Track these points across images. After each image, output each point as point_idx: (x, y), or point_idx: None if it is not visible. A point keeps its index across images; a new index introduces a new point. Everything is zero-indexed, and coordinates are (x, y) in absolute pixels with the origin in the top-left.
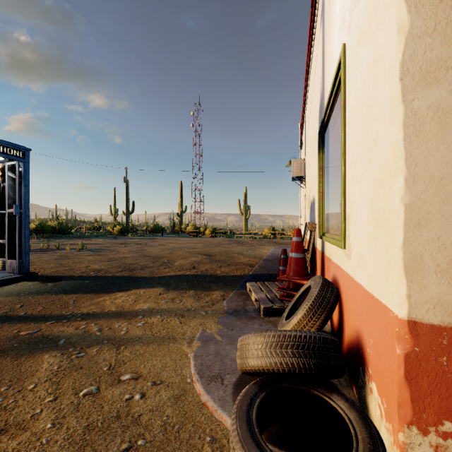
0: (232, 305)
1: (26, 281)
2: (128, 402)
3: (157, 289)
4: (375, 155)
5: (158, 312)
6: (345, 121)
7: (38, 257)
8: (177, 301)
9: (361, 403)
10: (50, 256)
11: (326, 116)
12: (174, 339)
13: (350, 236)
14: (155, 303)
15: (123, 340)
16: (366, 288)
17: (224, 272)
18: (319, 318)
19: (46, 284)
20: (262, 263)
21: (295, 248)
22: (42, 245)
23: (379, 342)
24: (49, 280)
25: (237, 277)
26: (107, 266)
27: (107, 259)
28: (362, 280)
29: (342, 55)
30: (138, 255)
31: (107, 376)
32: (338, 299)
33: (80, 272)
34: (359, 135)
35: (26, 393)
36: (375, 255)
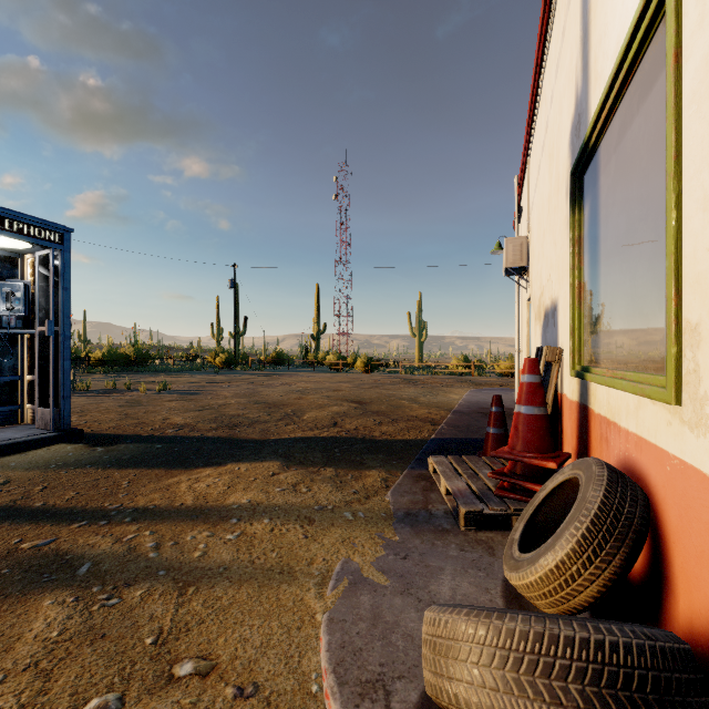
0: (403, 501)
1: (65, 443)
2: None
3: (269, 464)
4: None
5: (266, 511)
6: (678, 104)
7: (96, 402)
8: (303, 489)
9: None
10: (114, 400)
11: (596, 131)
12: (290, 574)
13: (704, 377)
14: (263, 492)
15: (196, 571)
16: None
17: (387, 434)
18: (610, 563)
19: (95, 449)
20: (452, 419)
21: (527, 397)
22: (106, 383)
23: None
24: (100, 441)
25: (410, 444)
26: (196, 419)
27: (198, 407)
28: None
29: None
30: (246, 401)
31: (149, 661)
32: (650, 518)
33: (152, 430)
34: None
35: None
36: None
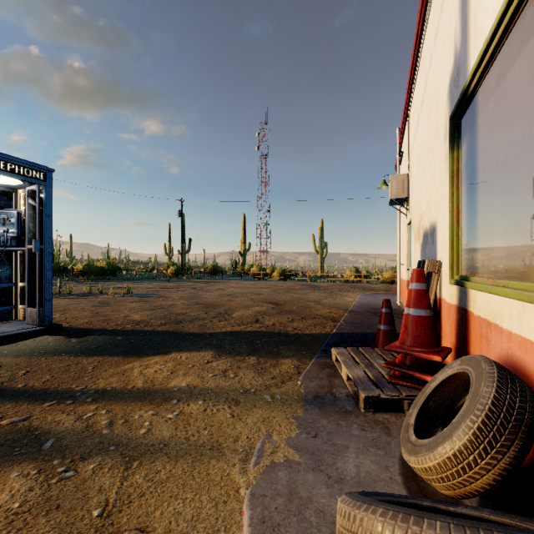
0: (312, 385)
1: (47, 335)
2: None
3: (204, 353)
4: None
5: (201, 394)
6: None
7: (76, 303)
8: (231, 374)
9: None
10: (89, 301)
11: (475, 79)
12: (219, 450)
13: None
14: (199, 377)
15: (140, 446)
16: None
17: (298, 329)
18: (505, 454)
19: (70, 340)
20: (348, 317)
21: (415, 301)
22: (84, 289)
23: None
24: (74, 334)
25: (316, 337)
26: (149, 317)
27: (152, 307)
28: None
29: None
30: (189, 302)
31: (94, 533)
32: None
33: (115, 325)
34: None
35: None
36: None
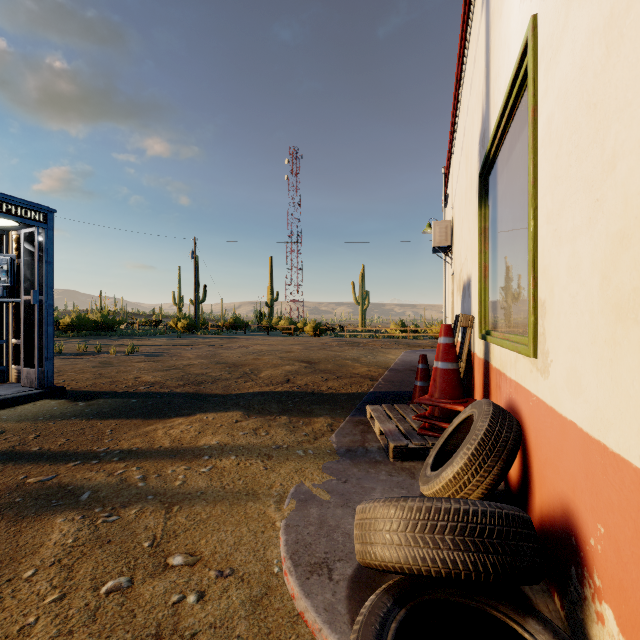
0: (345, 440)
1: (48, 399)
2: (177, 609)
3: (232, 413)
4: (611, 190)
5: (233, 450)
6: (535, 145)
7: (71, 364)
8: (262, 432)
9: (573, 630)
10: (87, 362)
11: (494, 147)
12: (254, 495)
13: (547, 338)
14: (229, 435)
15: (178, 495)
16: (588, 430)
17: (333, 389)
18: (490, 472)
19: (77, 403)
20: (388, 375)
21: (443, 355)
22: (77, 347)
23: (623, 536)
24: (80, 397)
25: (352, 397)
26: (164, 378)
27: (165, 367)
28: (577, 414)
29: (529, 35)
30: (208, 361)
31: (148, 557)
32: (521, 440)
33: (126, 387)
34: (570, 162)
35: (19, 585)
36: (611, 373)
